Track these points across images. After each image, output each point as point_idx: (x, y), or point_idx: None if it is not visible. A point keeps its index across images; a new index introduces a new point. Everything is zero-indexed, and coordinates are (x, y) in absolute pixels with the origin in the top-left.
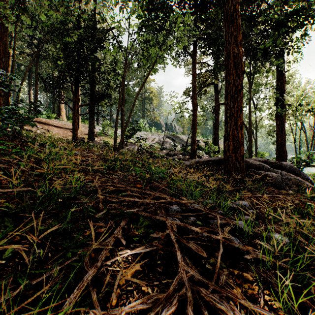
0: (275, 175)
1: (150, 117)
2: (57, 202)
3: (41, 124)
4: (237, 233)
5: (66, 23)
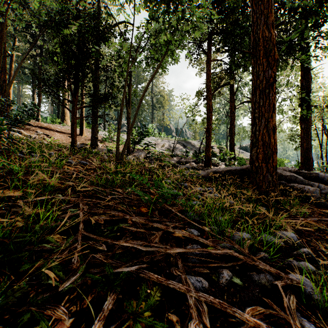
0: (312, 189)
1: (160, 122)
2: (2, 253)
3: (42, 129)
4: (304, 304)
5: (62, 11)
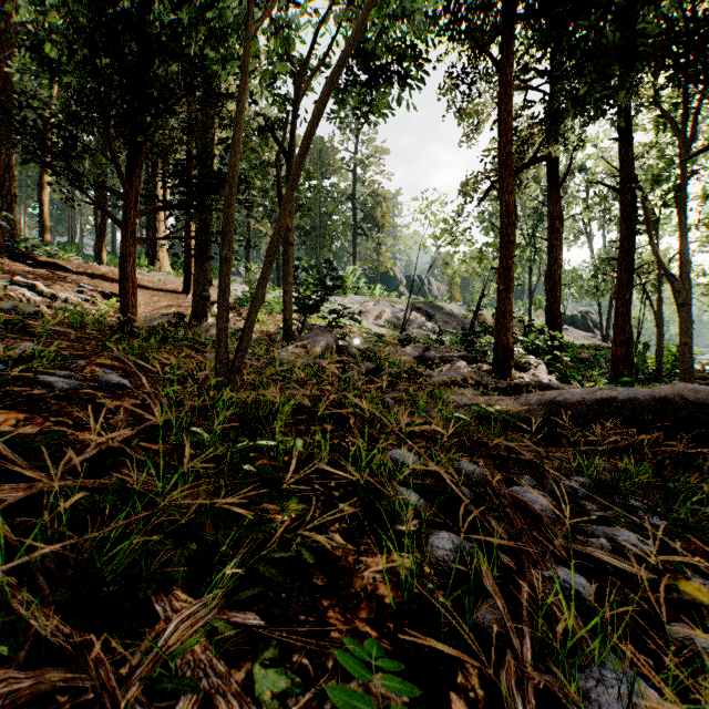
0: None
1: (372, 263)
2: None
3: (94, 280)
4: None
5: None
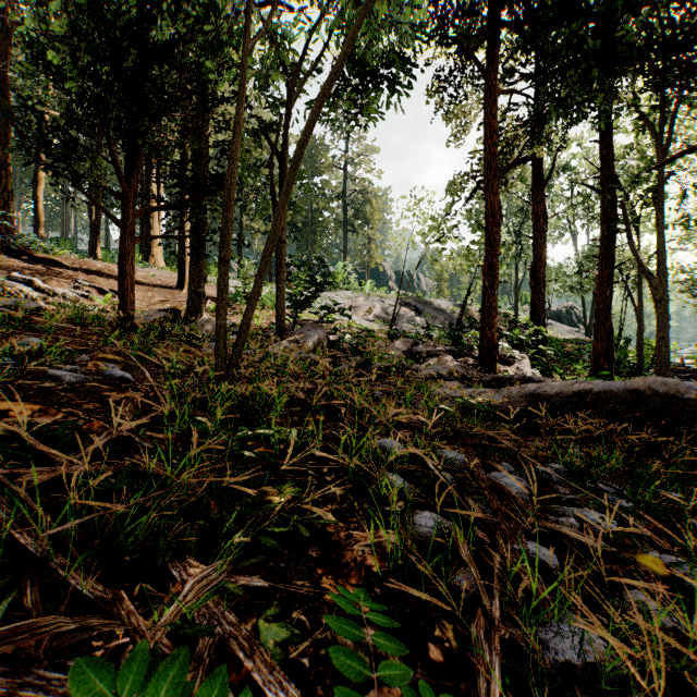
0: None
1: (362, 258)
2: None
3: (90, 276)
4: None
5: None
